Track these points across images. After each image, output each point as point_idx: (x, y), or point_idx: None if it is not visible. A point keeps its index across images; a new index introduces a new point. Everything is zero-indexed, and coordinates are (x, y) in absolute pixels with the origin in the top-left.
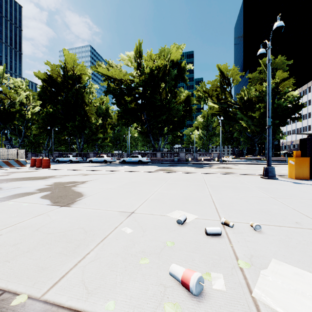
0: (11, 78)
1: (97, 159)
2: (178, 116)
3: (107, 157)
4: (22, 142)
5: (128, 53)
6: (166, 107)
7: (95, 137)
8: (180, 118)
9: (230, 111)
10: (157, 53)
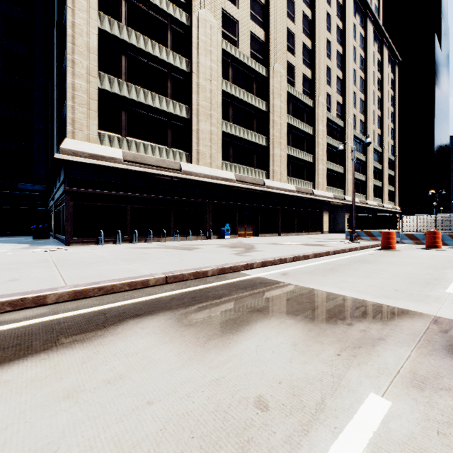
0: None
1: None
2: None
3: None
4: None
5: None
6: None
7: None
8: None
9: None
10: None
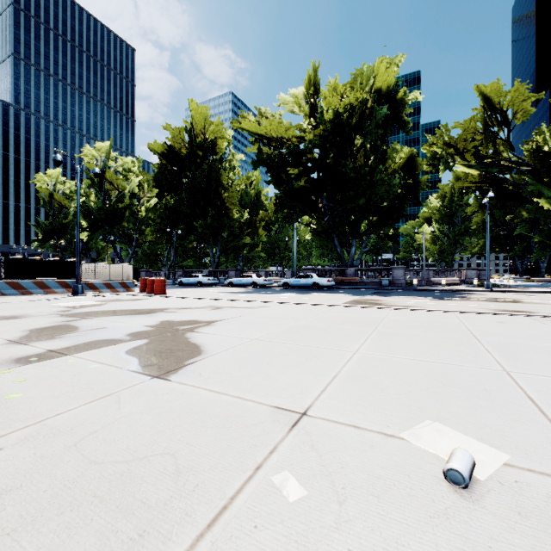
0: (120, 157)
1: (240, 281)
2: (389, 198)
3: (256, 277)
4: (134, 254)
5: (293, 91)
6: (367, 182)
7: (238, 244)
8: (393, 201)
9: (508, 181)
10: (348, 82)
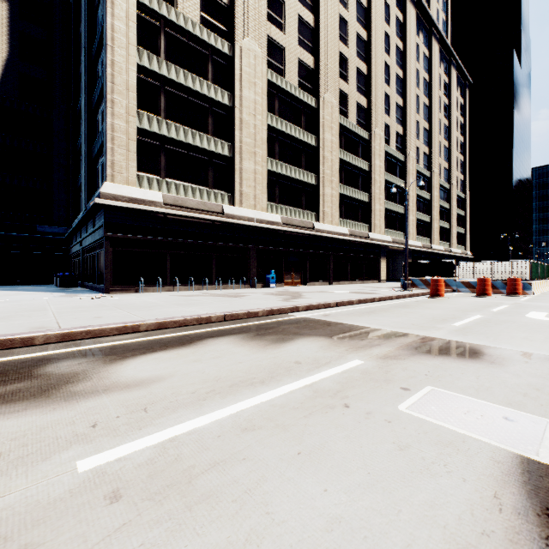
0: None
1: None
2: None
3: None
4: None
5: None
6: None
7: None
8: None
9: None
10: None
